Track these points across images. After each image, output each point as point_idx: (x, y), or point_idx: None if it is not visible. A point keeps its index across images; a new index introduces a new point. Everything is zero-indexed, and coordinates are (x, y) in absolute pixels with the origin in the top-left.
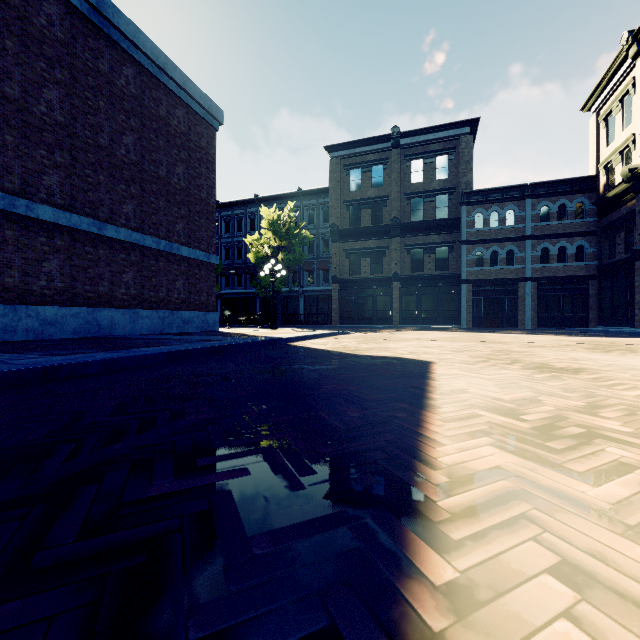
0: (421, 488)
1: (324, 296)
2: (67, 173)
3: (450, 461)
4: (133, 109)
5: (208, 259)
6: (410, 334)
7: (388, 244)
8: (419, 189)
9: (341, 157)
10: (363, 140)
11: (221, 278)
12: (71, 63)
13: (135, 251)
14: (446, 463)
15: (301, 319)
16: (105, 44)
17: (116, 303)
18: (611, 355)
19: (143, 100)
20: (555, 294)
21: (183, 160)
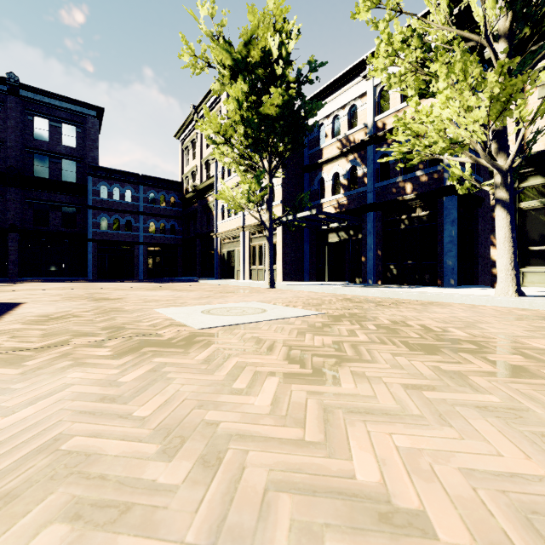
0: None
1: None
2: None
3: None
4: None
5: None
6: (26, 286)
7: (3, 192)
8: (44, 147)
9: None
10: None
11: None
12: None
13: None
14: None
15: None
16: None
17: None
18: (152, 291)
19: None
20: (159, 255)
21: None
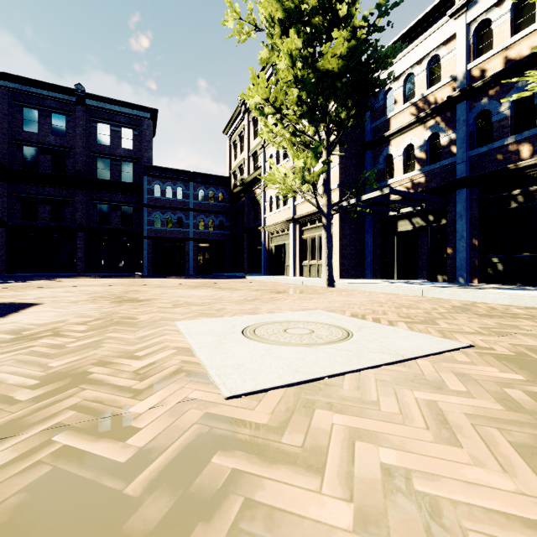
0: None
1: None
2: None
3: None
4: None
5: None
6: (80, 281)
7: (72, 195)
8: (106, 151)
9: (10, 89)
10: (41, 82)
11: None
12: None
13: None
14: None
15: None
16: None
17: None
18: (192, 290)
19: None
20: (208, 251)
21: None
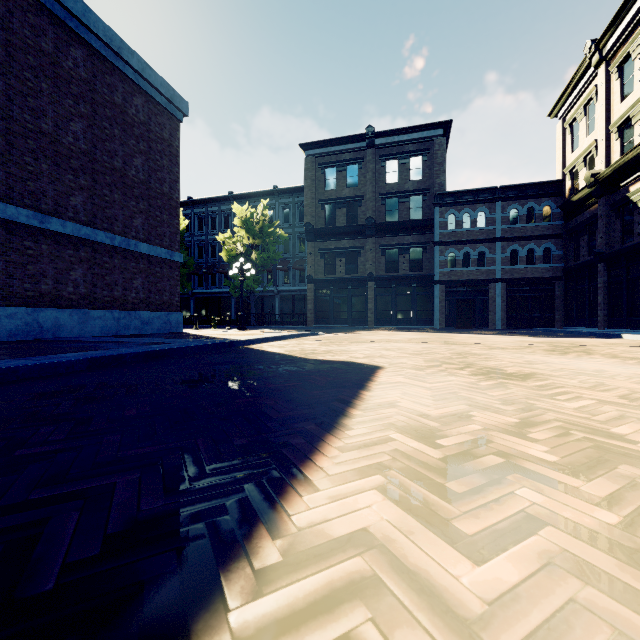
0: (230, 579)
1: (300, 296)
2: (1, 160)
3: (307, 520)
4: (83, 94)
5: (171, 257)
6: (380, 335)
7: (363, 244)
8: (394, 189)
9: (316, 155)
10: (338, 139)
11: (194, 277)
12: (6, 39)
13: (85, 247)
14: (299, 524)
15: (277, 319)
16: (49, 21)
17: (62, 303)
18: (567, 358)
19: (95, 85)
20: (524, 295)
21: (142, 151)
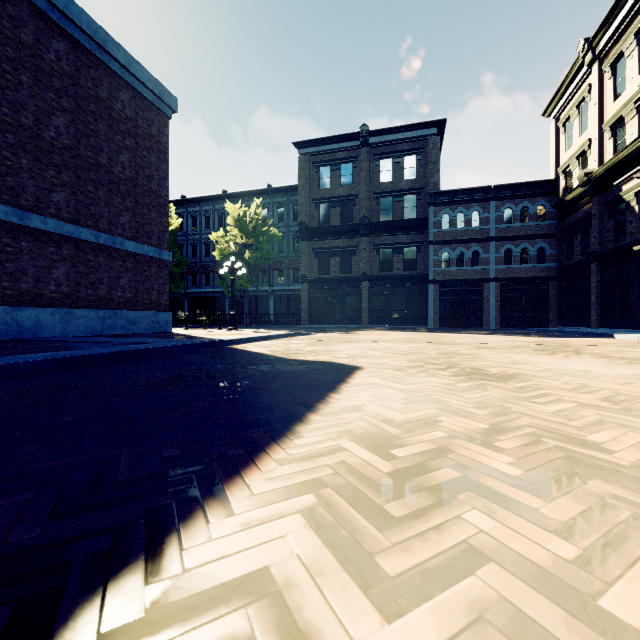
0: None
1: (294, 296)
2: None
3: (201, 556)
4: (65, 88)
5: (159, 255)
6: (371, 335)
7: (357, 243)
8: (388, 188)
9: (310, 154)
10: (332, 137)
11: (188, 276)
12: None
13: (68, 244)
14: (190, 562)
15: (271, 319)
16: (29, 12)
17: (43, 302)
18: (555, 357)
19: (78, 79)
20: (518, 295)
21: (129, 147)
